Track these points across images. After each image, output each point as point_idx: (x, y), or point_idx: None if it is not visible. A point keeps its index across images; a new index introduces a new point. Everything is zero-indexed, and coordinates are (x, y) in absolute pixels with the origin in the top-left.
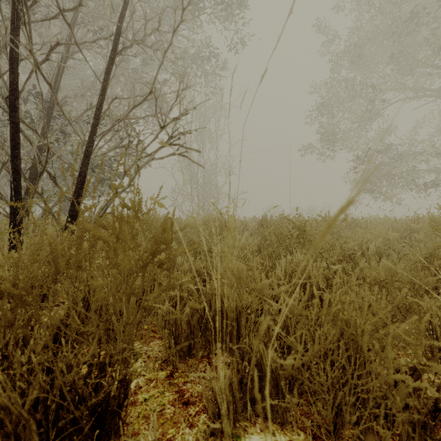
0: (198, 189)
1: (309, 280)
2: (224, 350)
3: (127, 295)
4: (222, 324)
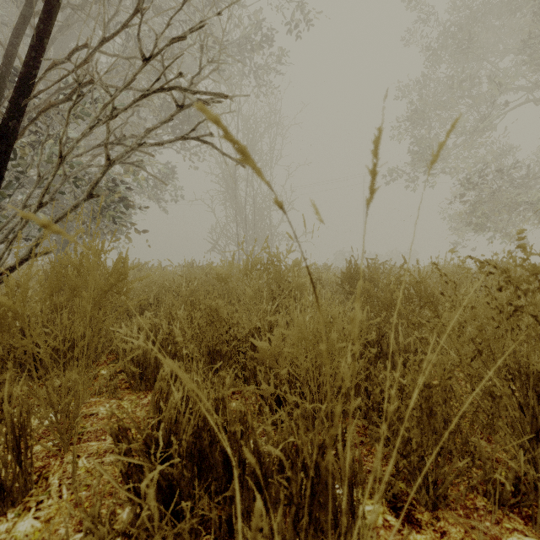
0: (246, 228)
1: None
2: None
3: None
4: None
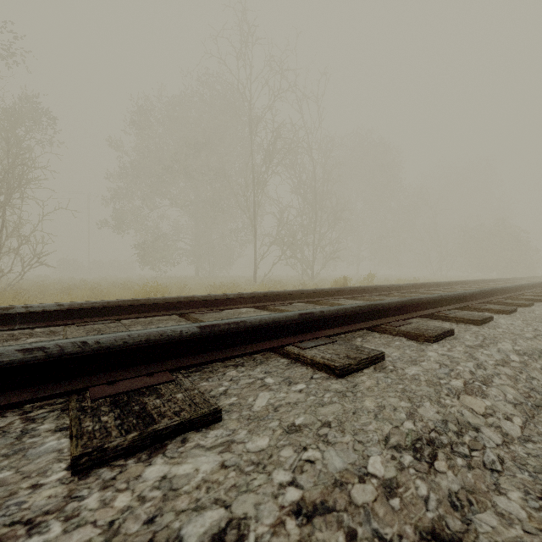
0: None
1: None
2: None
3: None
4: None
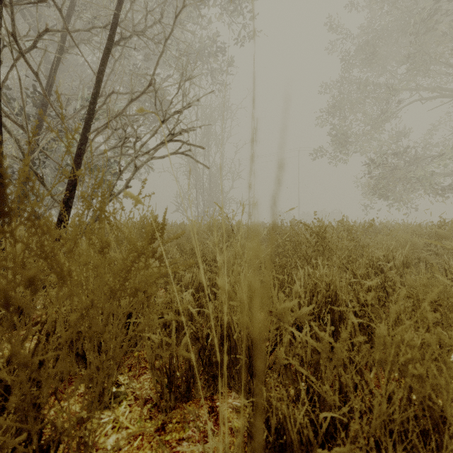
0: (203, 193)
1: (336, 298)
2: (232, 388)
3: (104, 324)
4: (230, 355)
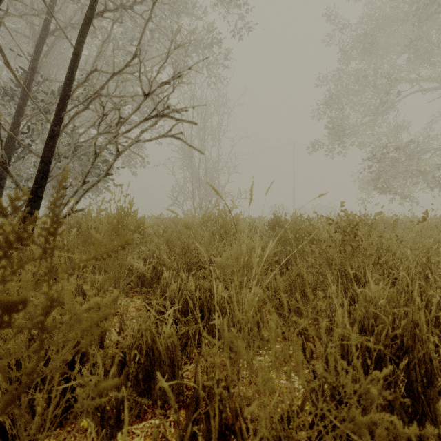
0: (199, 187)
1: (415, 343)
2: None
3: None
4: None
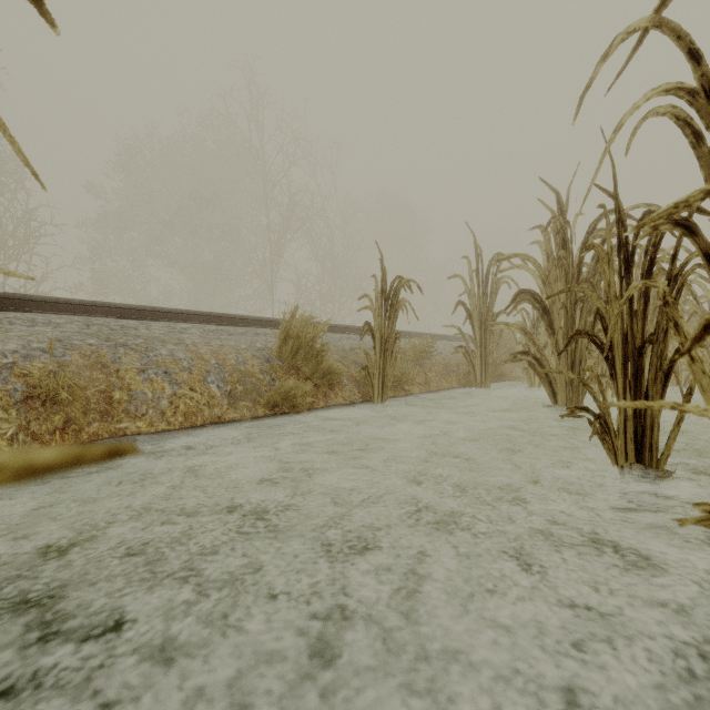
0: None
1: None
2: None
3: None
4: None
